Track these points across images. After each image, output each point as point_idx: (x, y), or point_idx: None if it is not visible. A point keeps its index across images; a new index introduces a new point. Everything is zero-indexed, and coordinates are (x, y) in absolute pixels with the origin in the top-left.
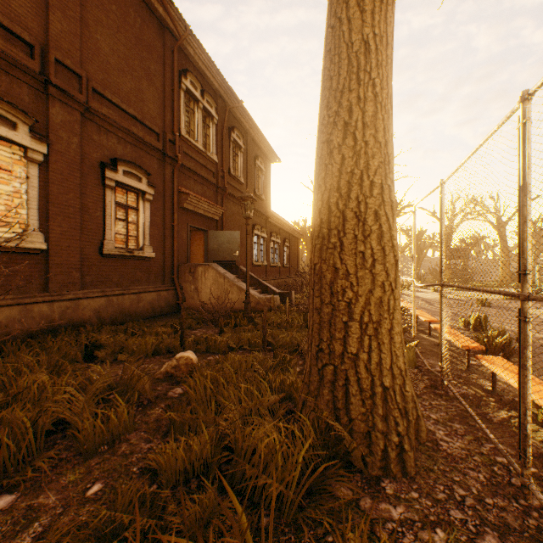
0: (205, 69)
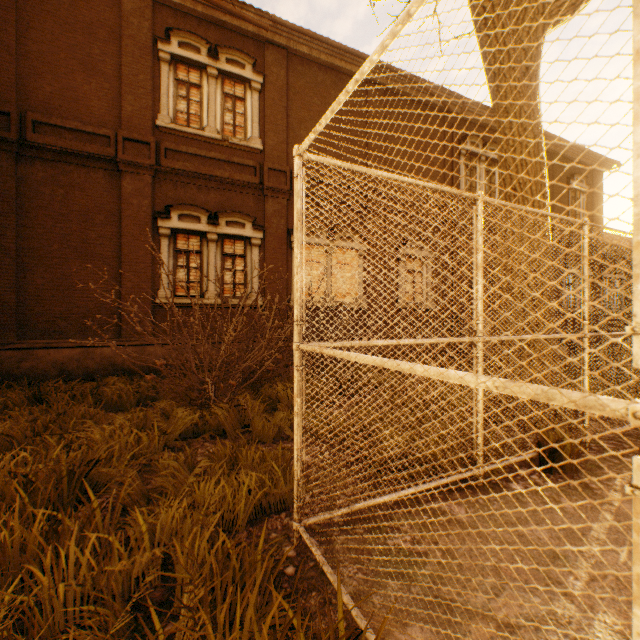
0: (487, 121)
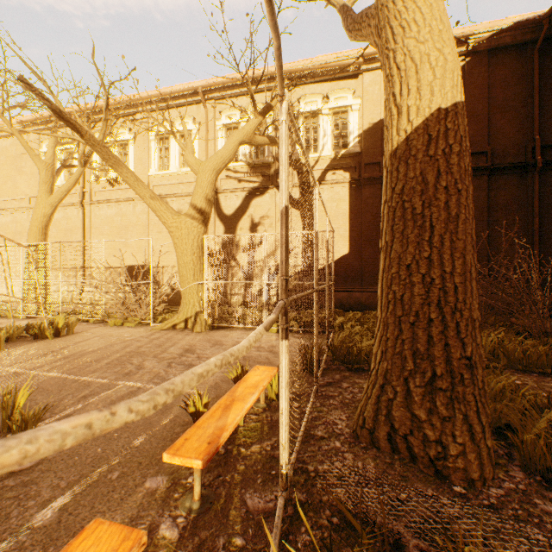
0: None
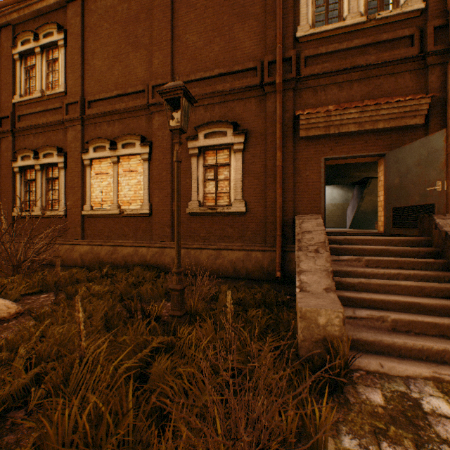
0: None
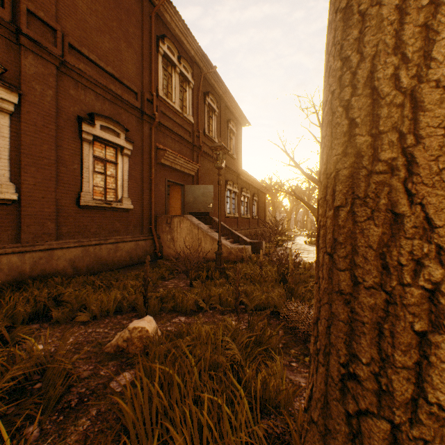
0: (182, 36)
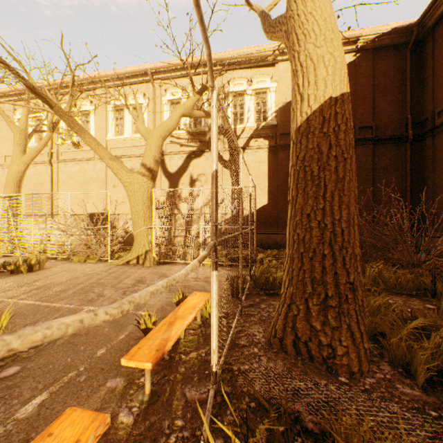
0: None
